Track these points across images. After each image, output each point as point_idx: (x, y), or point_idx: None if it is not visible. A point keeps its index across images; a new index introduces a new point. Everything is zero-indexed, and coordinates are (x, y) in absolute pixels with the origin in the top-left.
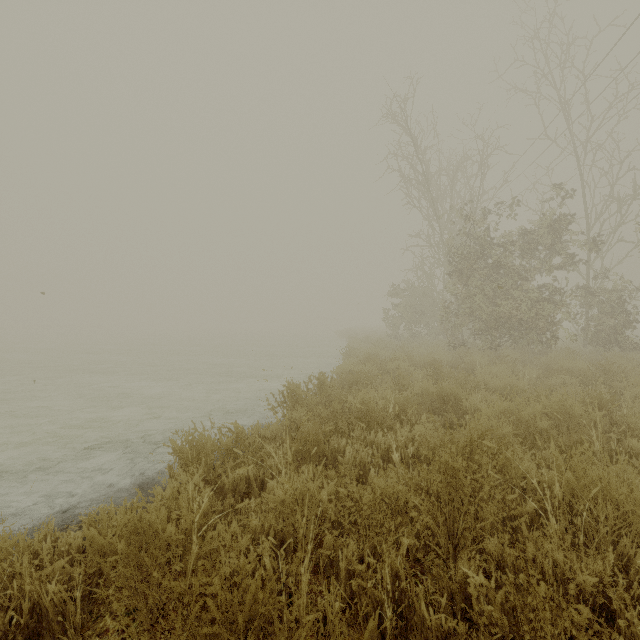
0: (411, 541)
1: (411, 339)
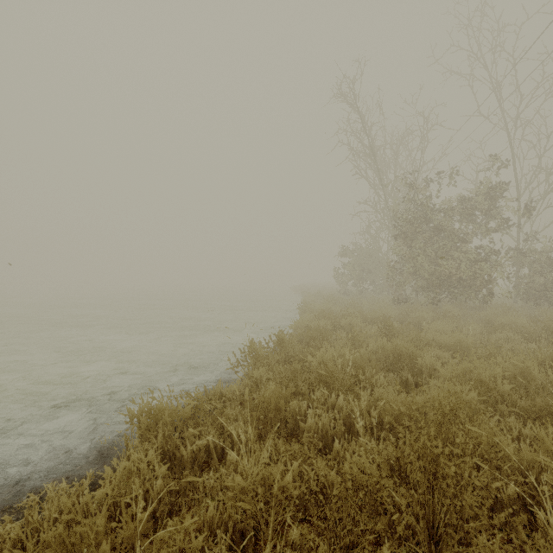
0: (391, 548)
1: (359, 295)
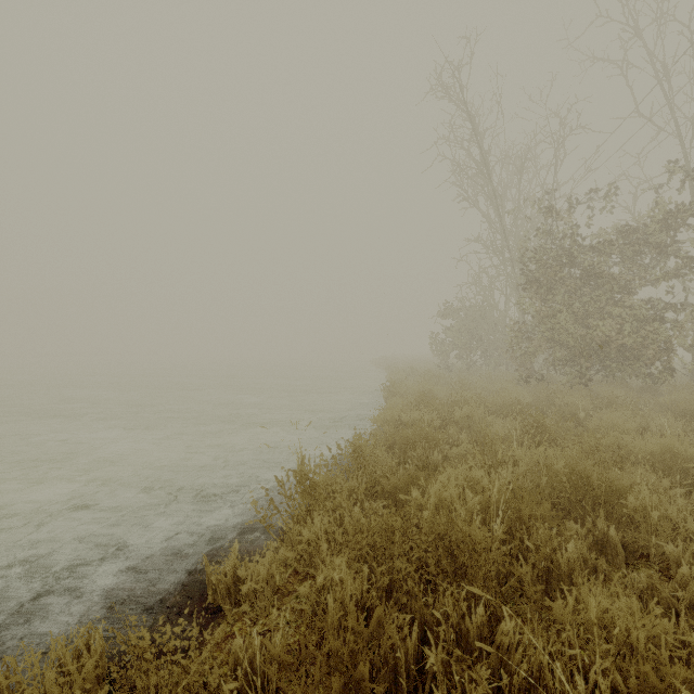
0: None
1: (466, 370)
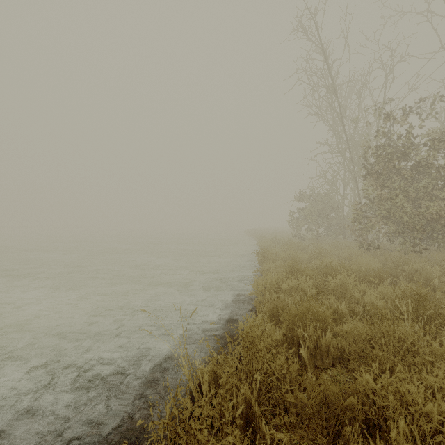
0: None
1: (316, 239)
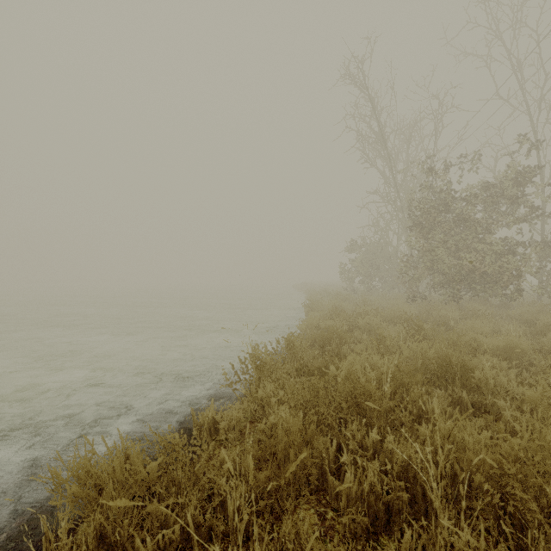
0: None
1: (367, 292)
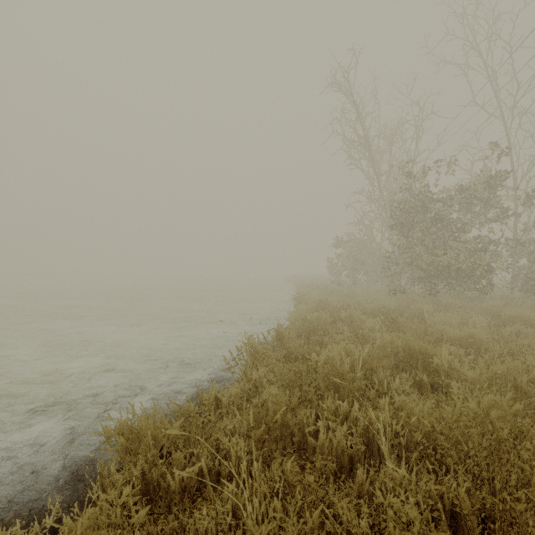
0: None
1: (353, 285)
